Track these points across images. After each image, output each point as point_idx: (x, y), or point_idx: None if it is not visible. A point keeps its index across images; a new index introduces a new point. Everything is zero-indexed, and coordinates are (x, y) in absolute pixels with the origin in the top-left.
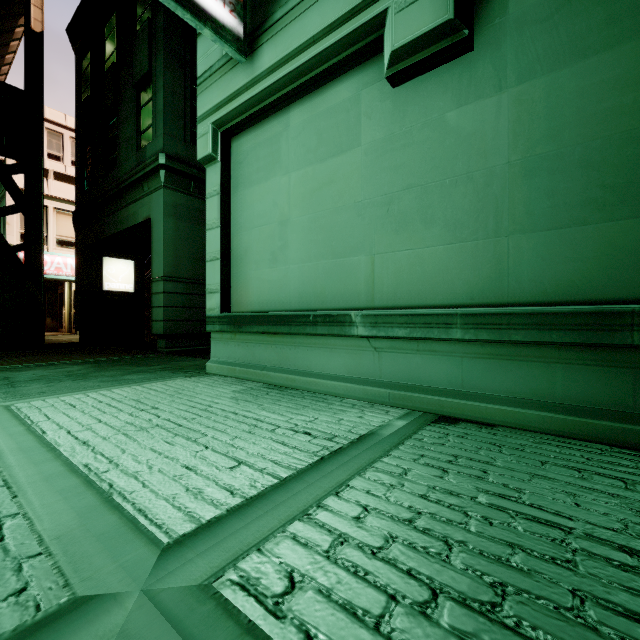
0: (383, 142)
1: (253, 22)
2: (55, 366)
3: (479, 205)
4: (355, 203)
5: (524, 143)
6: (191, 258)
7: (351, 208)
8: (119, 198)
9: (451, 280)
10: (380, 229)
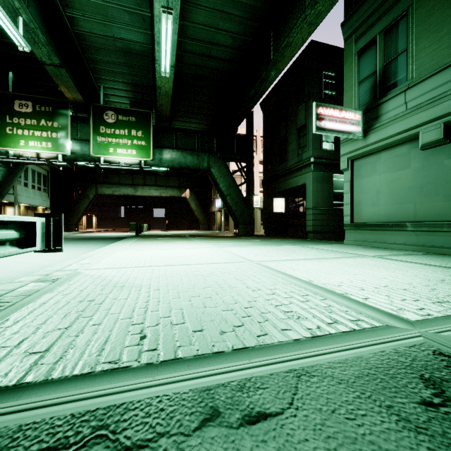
0: (419, 168)
1: (365, 126)
2: (285, 240)
3: None
4: (408, 187)
5: None
6: (322, 198)
7: (406, 188)
8: (288, 175)
9: (445, 213)
10: (418, 196)
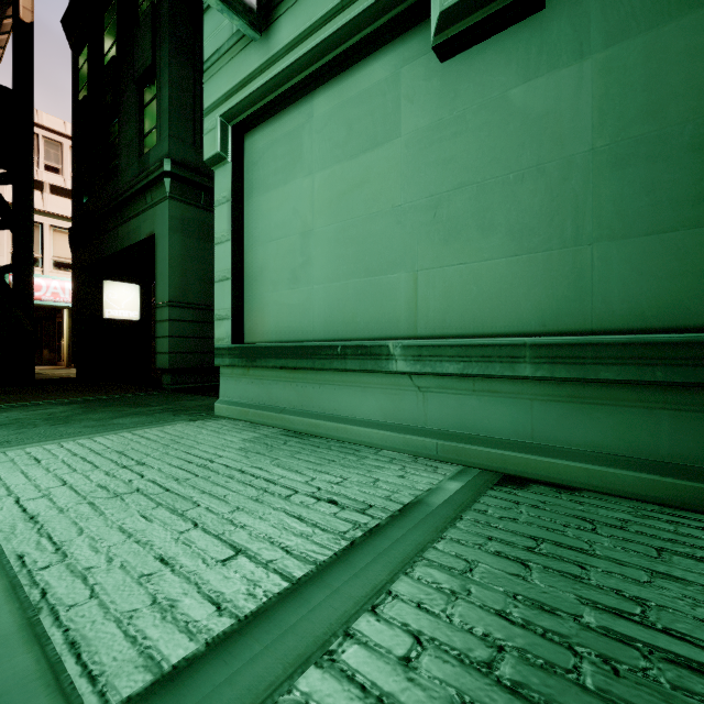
0: (428, 131)
1: None
2: (36, 407)
3: (553, 205)
4: (393, 208)
5: (614, 123)
6: (201, 280)
7: (388, 214)
8: (119, 212)
9: (516, 301)
10: (425, 239)
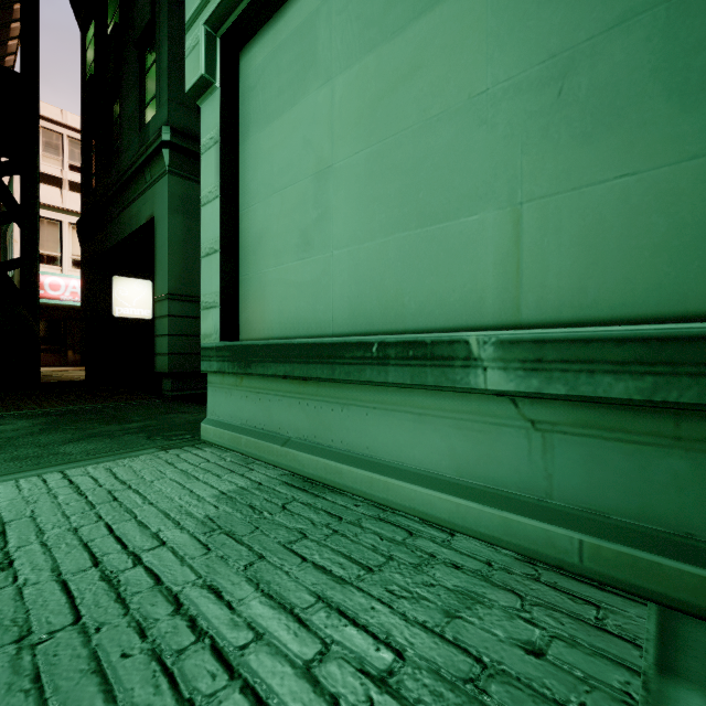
0: None
1: None
2: None
3: None
4: (471, 98)
5: None
6: None
7: (461, 112)
8: (120, 196)
9: None
10: (537, 141)
